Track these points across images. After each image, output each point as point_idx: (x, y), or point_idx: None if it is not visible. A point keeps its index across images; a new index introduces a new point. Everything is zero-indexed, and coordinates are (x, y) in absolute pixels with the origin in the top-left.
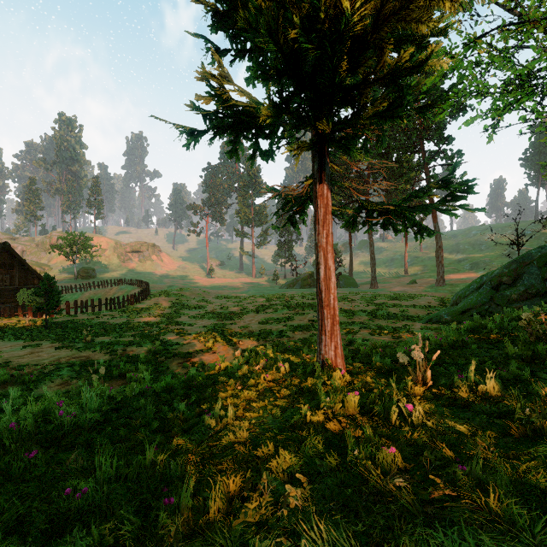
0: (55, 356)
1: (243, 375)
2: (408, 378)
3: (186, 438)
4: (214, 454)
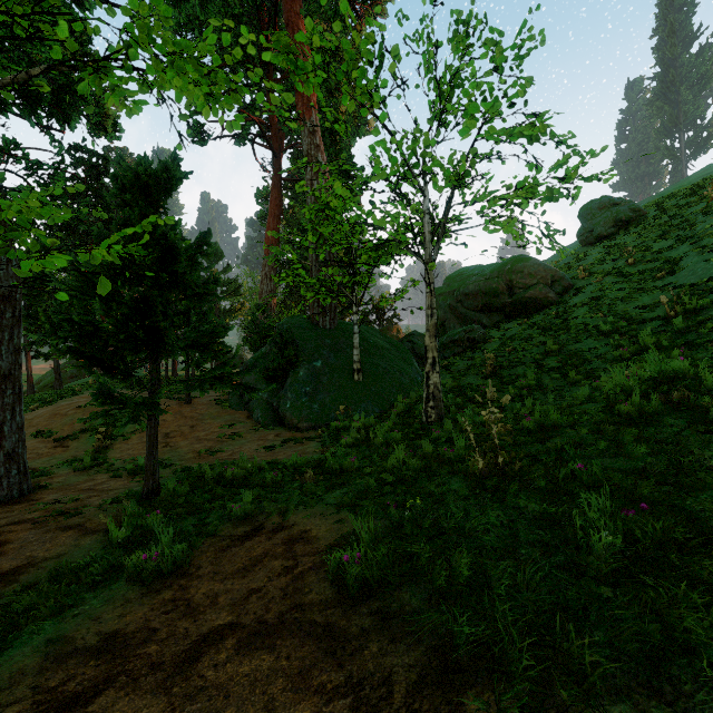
0: None
1: None
2: None
3: None
4: None
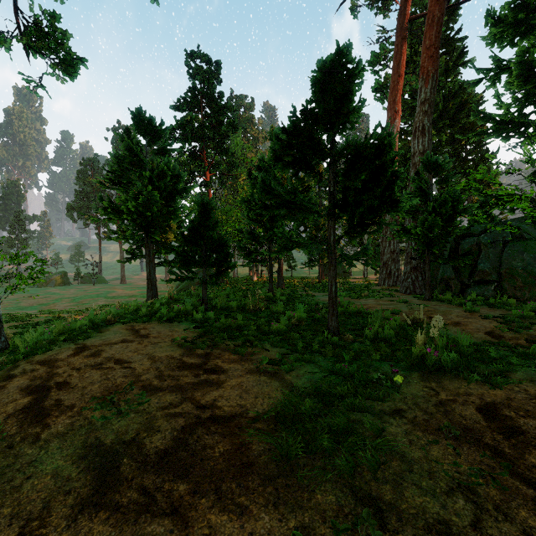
0: None
1: None
2: None
3: None
4: None
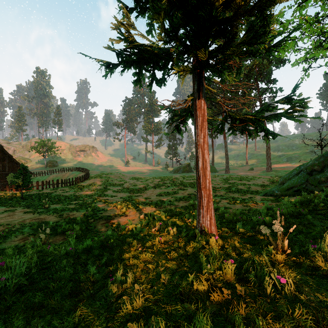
0: (23, 218)
1: (143, 235)
2: (270, 246)
3: (89, 306)
4: (111, 327)
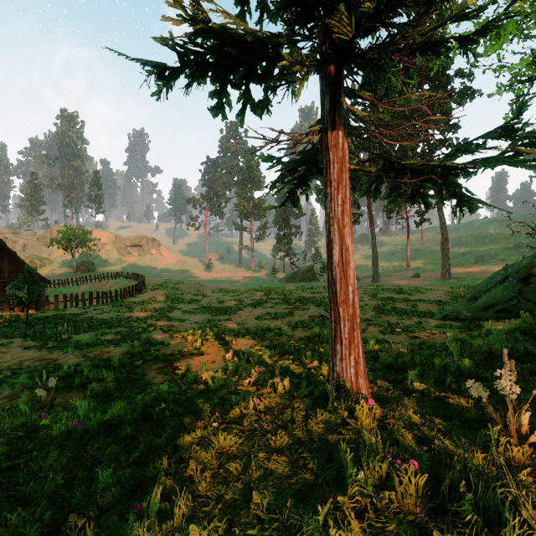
0: (19, 358)
1: (227, 393)
2: (493, 427)
3: None
4: None
